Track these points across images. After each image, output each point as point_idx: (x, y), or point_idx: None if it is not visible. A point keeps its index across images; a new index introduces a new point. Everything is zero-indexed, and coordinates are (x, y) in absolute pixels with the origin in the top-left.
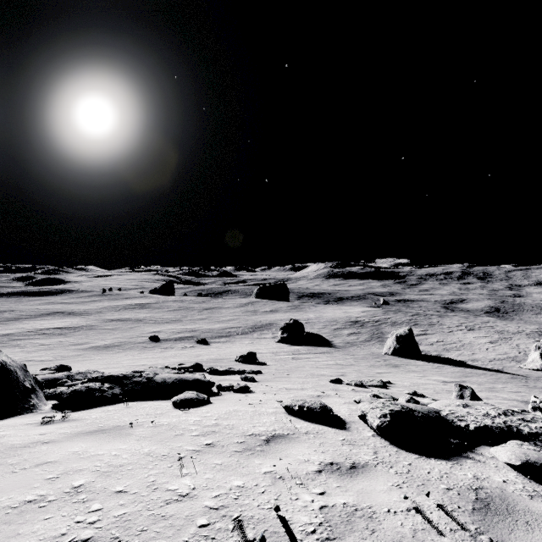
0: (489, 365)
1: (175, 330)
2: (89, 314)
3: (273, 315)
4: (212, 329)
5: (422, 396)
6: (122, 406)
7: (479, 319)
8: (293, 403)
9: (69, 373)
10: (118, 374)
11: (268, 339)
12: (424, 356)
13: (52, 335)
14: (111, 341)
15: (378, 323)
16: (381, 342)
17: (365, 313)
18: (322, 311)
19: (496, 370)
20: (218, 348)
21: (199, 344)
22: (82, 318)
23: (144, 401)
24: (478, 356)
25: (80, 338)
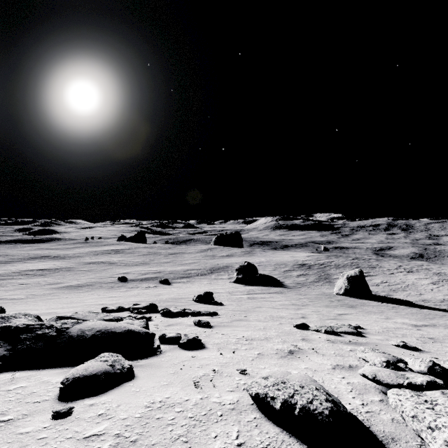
0: (443, 306)
1: (142, 272)
2: (70, 258)
3: (229, 259)
4: (175, 270)
5: (415, 349)
6: None
7: (413, 263)
8: (270, 391)
9: None
10: (17, 325)
11: (224, 279)
12: (374, 296)
13: (33, 276)
14: (83, 281)
15: (324, 266)
16: (329, 283)
17: (310, 257)
18: (271, 255)
19: None
20: (178, 288)
21: (162, 284)
22: (64, 261)
23: (34, 371)
24: (426, 296)
25: (57, 278)
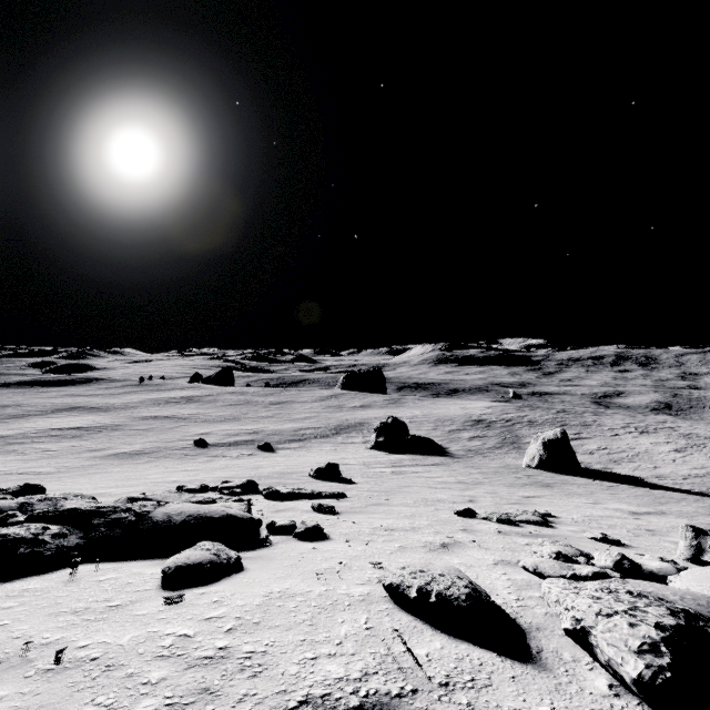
0: (686, 485)
1: (231, 432)
2: (118, 410)
3: (364, 412)
4: (281, 430)
5: (618, 544)
6: (64, 576)
7: (651, 418)
8: (405, 580)
9: (26, 500)
10: (86, 507)
11: (357, 444)
12: (584, 470)
13: (63, 438)
14: (141, 446)
15: (511, 423)
16: (518, 449)
17: (491, 410)
18: (431, 406)
19: (700, 493)
20: (286, 457)
21: (261, 451)
22: (108, 414)
23: (118, 562)
24: (663, 470)
25: (101, 442)
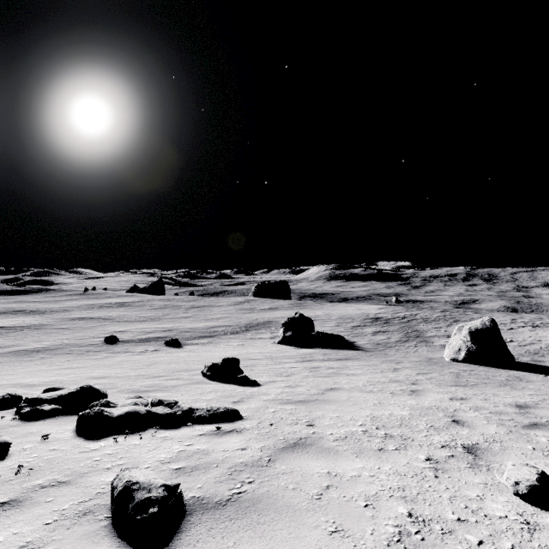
0: None
1: (146, 330)
2: (53, 313)
3: (272, 312)
4: (195, 327)
5: None
6: None
7: (526, 316)
8: None
9: None
10: None
11: (265, 339)
12: (516, 363)
13: None
14: (49, 343)
15: (407, 320)
16: (425, 343)
17: (383, 310)
18: (330, 308)
19: None
20: (191, 352)
21: (168, 346)
22: (41, 316)
23: None
24: None
25: (12, 339)
